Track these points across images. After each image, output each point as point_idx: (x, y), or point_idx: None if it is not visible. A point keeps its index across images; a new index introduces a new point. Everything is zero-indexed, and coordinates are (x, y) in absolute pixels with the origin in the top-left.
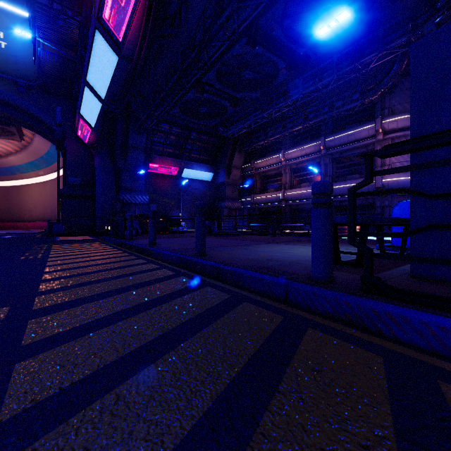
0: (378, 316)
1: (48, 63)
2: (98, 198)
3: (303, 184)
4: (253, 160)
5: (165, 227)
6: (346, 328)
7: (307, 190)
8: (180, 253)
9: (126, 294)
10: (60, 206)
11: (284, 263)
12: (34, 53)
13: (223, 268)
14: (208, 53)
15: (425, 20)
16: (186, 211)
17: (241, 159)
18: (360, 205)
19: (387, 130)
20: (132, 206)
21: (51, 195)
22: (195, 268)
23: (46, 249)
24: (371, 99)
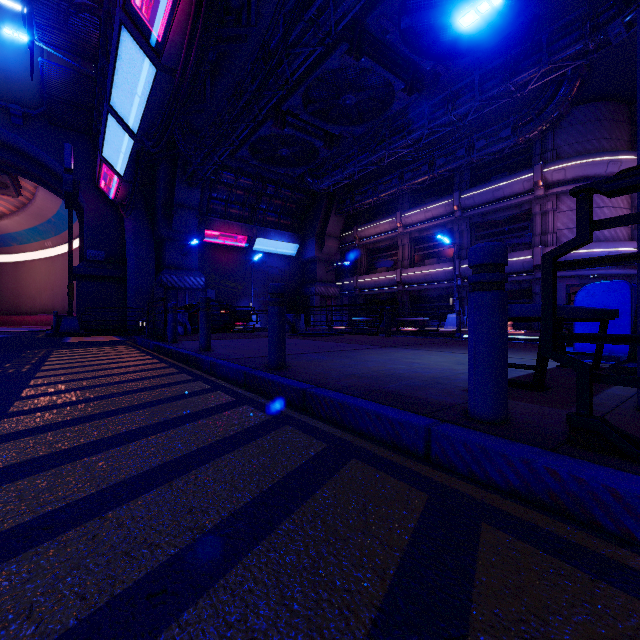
0: (623, 503)
1: (57, 81)
2: (130, 280)
3: (428, 260)
4: (356, 226)
5: (229, 322)
6: (555, 524)
7: (434, 269)
8: (246, 364)
9: (143, 442)
10: (72, 292)
11: (413, 383)
12: (31, 64)
13: (314, 393)
14: (290, 65)
15: (611, 19)
16: (259, 300)
17: (339, 225)
18: (511, 291)
19: (551, 183)
20: (181, 291)
21: (62, 276)
22: (268, 390)
23: (41, 357)
24: (528, 136)
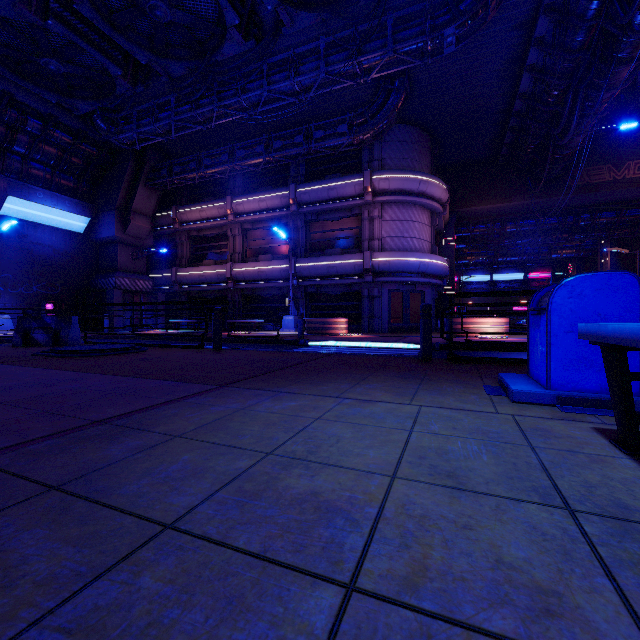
0: None
1: None
2: None
3: (262, 256)
4: (175, 205)
5: None
6: None
7: (269, 266)
8: None
9: None
10: None
11: None
12: None
13: None
14: None
15: (447, 24)
16: (15, 292)
17: (151, 200)
18: (343, 293)
19: (378, 191)
20: None
21: None
22: None
23: None
24: (362, 138)
